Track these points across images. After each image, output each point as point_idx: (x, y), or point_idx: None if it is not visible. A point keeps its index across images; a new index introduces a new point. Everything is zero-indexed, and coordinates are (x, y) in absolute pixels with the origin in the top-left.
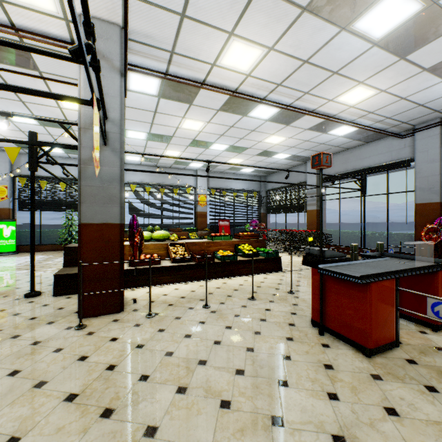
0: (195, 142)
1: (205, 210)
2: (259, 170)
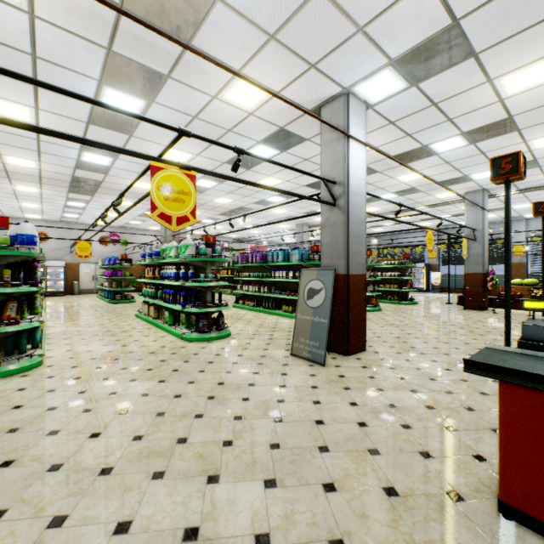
0: None
1: None
2: None
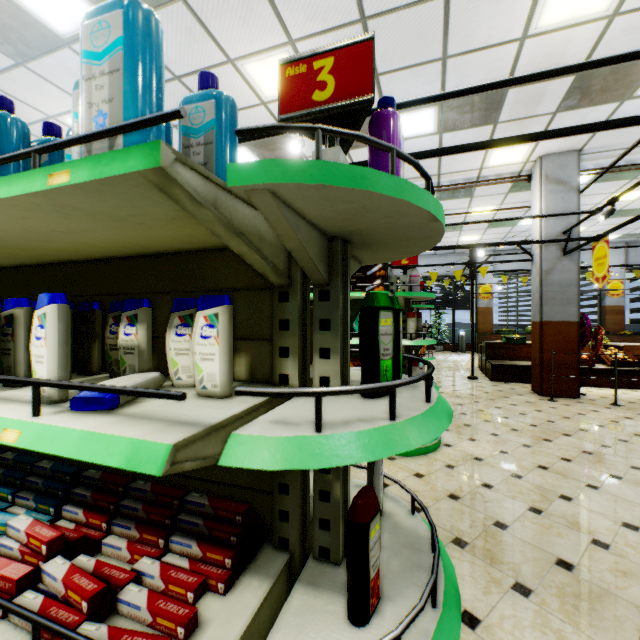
0: (619, 212)
1: (620, 304)
2: None
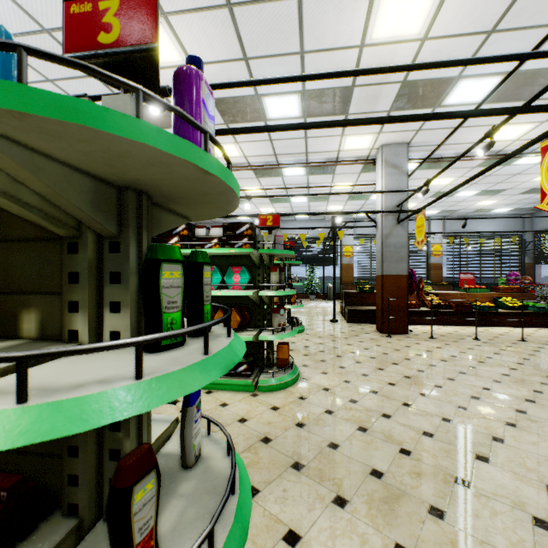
0: (438, 193)
1: (440, 262)
2: (521, 208)
